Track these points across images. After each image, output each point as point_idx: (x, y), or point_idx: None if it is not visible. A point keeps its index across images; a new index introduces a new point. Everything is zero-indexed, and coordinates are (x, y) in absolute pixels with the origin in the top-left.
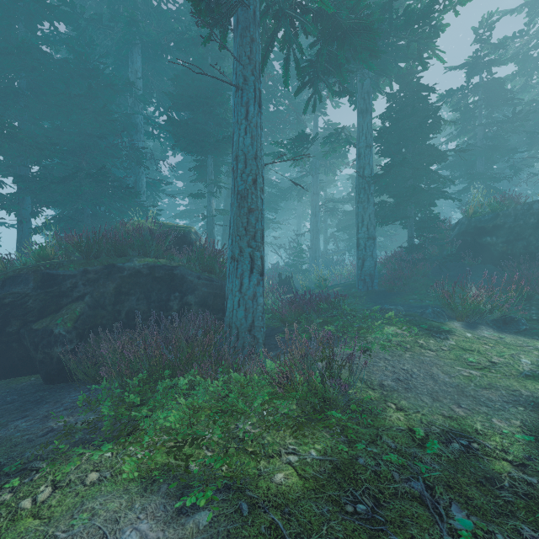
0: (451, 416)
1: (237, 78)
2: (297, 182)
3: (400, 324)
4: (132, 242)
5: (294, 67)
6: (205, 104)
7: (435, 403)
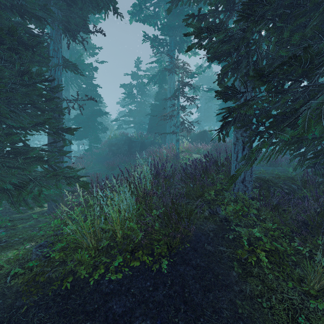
0: None
1: None
2: None
3: None
4: None
5: None
6: None
7: None
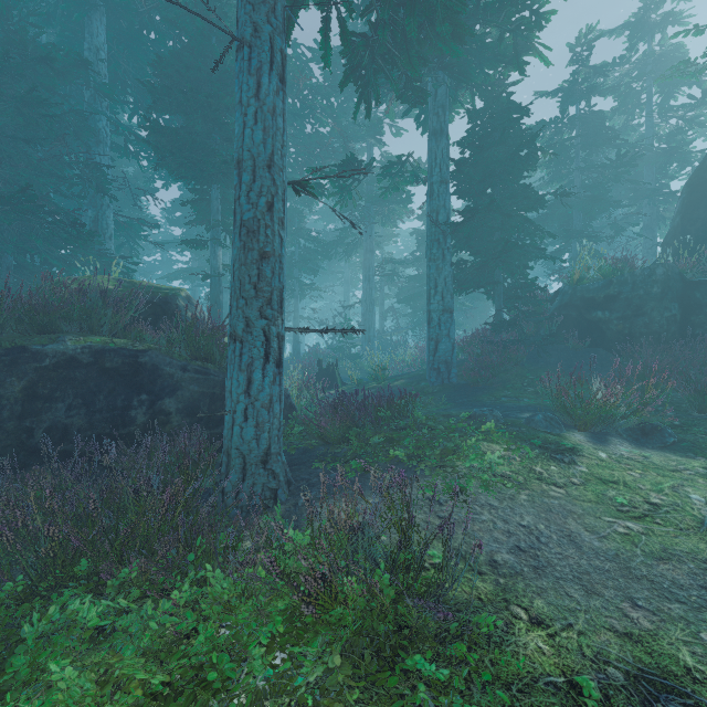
0: (630, 632)
1: (242, 27)
2: (345, 234)
3: (504, 441)
4: (68, 310)
5: (340, 75)
6: (205, 106)
7: (593, 601)
